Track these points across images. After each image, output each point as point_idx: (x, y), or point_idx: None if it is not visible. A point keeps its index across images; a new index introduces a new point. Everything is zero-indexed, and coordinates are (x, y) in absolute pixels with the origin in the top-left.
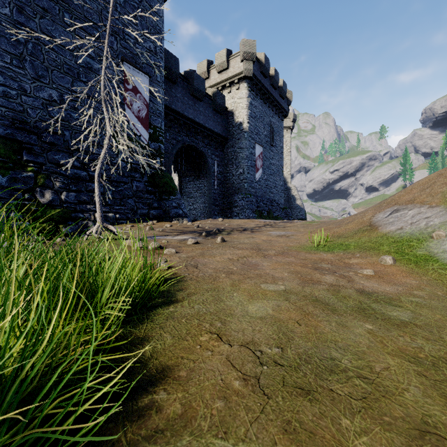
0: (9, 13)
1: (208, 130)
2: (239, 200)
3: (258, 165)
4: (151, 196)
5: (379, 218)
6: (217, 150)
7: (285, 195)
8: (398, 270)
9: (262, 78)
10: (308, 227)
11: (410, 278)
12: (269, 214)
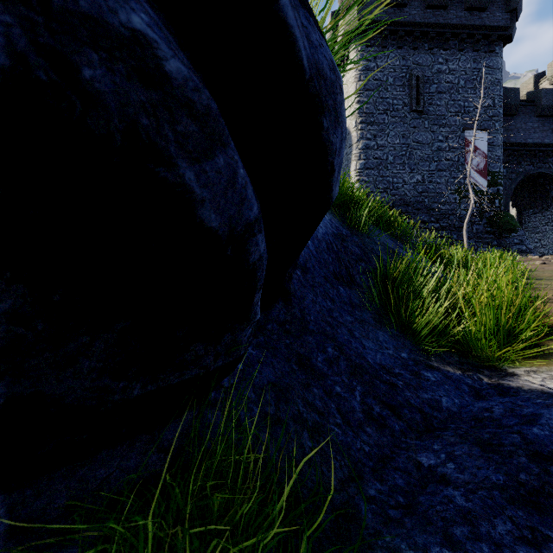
0: (398, 141)
1: None
2: None
3: None
4: (490, 236)
5: None
6: None
7: None
8: None
9: None
10: None
11: None
12: None
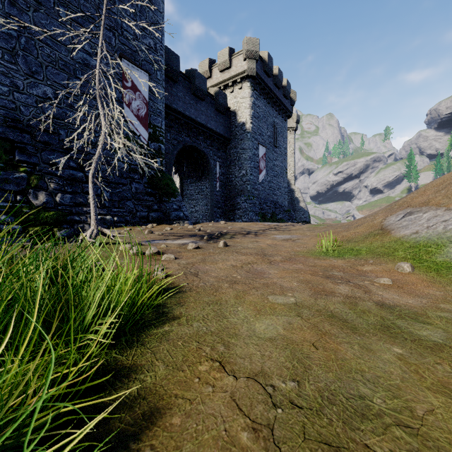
0: (0, 5)
1: (210, 131)
2: (242, 202)
3: (261, 167)
4: (151, 198)
5: (391, 222)
6: (219, 151)
7: (288, 197)
8: (418, 279)
9: (265, 77)
10: (314, 230)
11: (433, 288)
12: (272, 217)
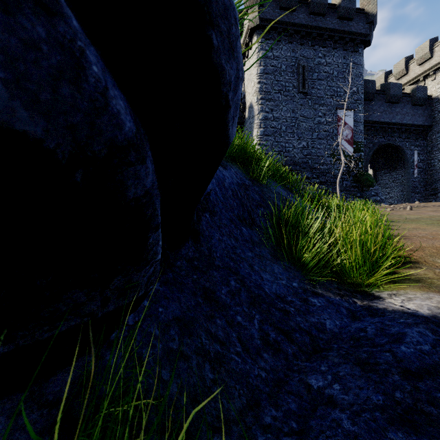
0: (289, 115)
1: (406, 126)
2: None
3: None
4: (355, 189)
5: None
6: (417, 140)
7: None
8: None
9: None
10: None
11: None
12: None
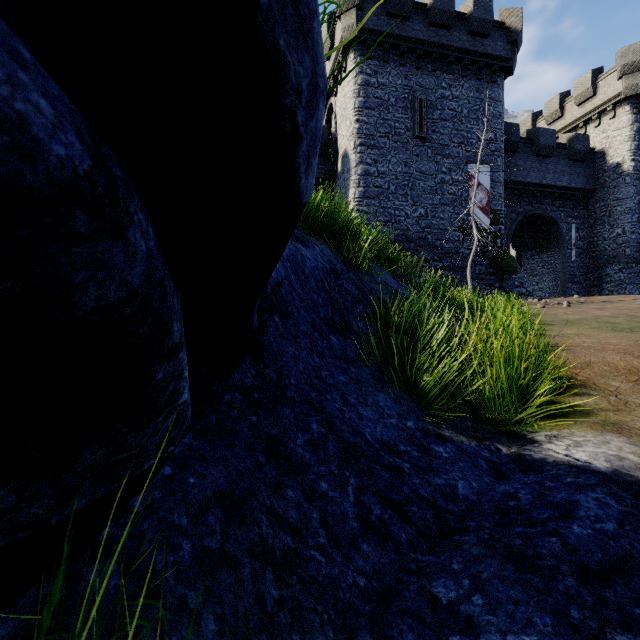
0: (401, 170)
1: (560, 189)
2: (614, 273)
3: None
4: (492, 277)
5: None
6: (576, 210)
7: None
8: None
9: None
10: None
11: None
12: None
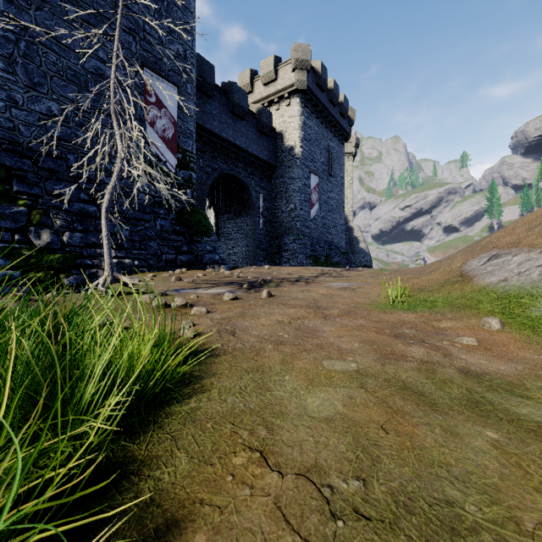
0: None
1: (251, 156)
2: (290, 243)
3: (313, 200)
4: (180, 238)
5: (473, 266)
6: (263, 181)
7: (346, 236)
8: (510, 338)
9: (318, 92)
10: (378, 277)
11: (529, 350)
12: (327, 260)
